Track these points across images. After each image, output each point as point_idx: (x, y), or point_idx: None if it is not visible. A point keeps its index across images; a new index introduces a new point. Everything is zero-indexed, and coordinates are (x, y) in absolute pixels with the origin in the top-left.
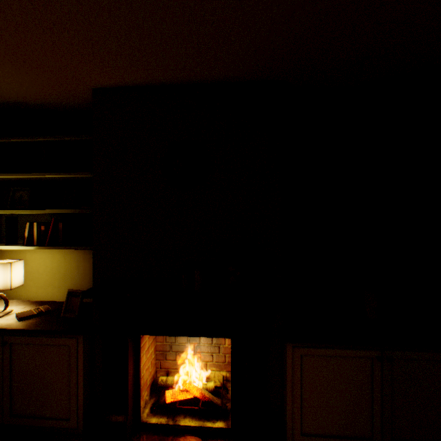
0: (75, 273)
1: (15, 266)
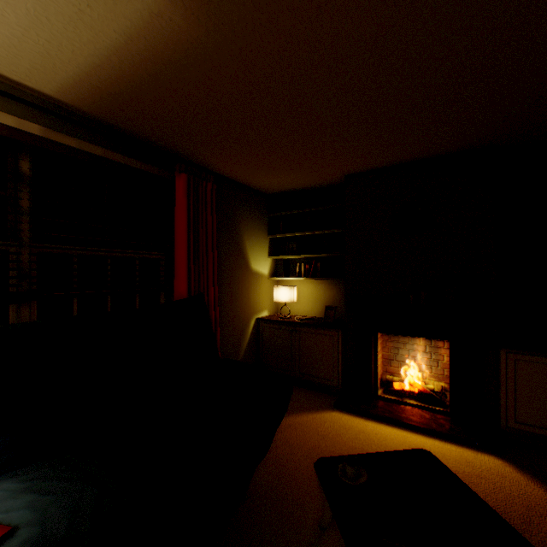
0: (322, 298)
1: (294, 289)
